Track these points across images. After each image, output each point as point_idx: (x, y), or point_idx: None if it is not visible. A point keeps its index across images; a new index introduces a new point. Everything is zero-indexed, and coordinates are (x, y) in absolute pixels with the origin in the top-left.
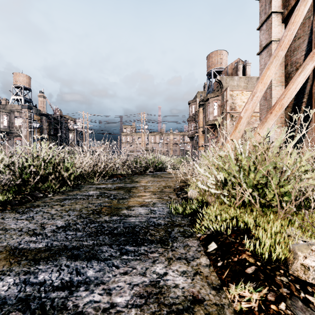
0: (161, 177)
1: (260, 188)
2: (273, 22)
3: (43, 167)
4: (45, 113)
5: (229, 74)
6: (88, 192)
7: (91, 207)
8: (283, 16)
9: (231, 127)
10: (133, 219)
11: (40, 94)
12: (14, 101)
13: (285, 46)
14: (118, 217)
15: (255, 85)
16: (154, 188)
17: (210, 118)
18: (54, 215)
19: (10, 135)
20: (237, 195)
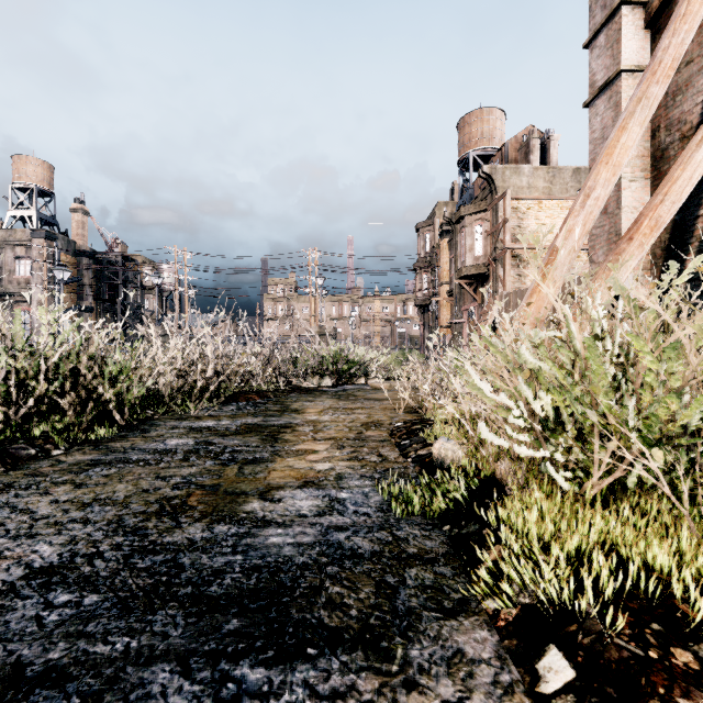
0: (356, 400)
1: (662, 441)
2: (625, 26)
3: (43, 376)
4: (88, 249)
5: (509, 161)
6: (166, 442)
7: (161, 490)
8: (649, 12)
9: (514, 282)
10: (276, 534)
11: (75, 205)
12: (14, 222)
13: (666, 72)
14: (233, 529)
15: (591, 171)
16: (340, 428)
17: (468, 261)
18: (41, 520)
19: (4, 299)
20: (596, 462)
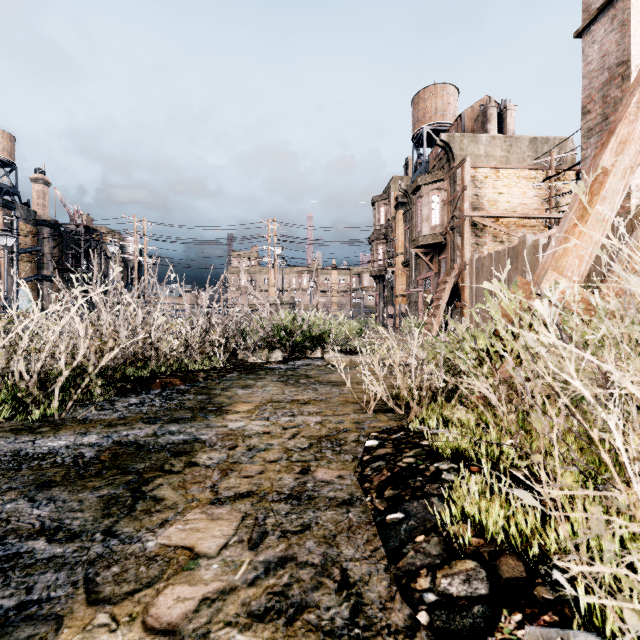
0: (308, 384)
1: None
2: None
3: None
4: (48, 219)
5: (466, 131)
6: None
7: None
8: None
9: (472, 251)
10: None
11: (35, 175)
12: None
13: None
14: None
15: None
16: (272, 456)
17: (424, 231)
18: None
19: None
20: None
